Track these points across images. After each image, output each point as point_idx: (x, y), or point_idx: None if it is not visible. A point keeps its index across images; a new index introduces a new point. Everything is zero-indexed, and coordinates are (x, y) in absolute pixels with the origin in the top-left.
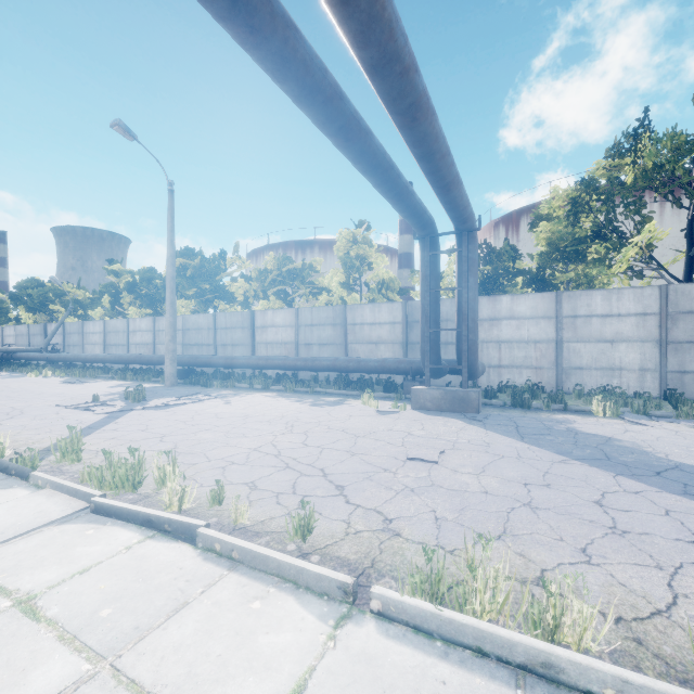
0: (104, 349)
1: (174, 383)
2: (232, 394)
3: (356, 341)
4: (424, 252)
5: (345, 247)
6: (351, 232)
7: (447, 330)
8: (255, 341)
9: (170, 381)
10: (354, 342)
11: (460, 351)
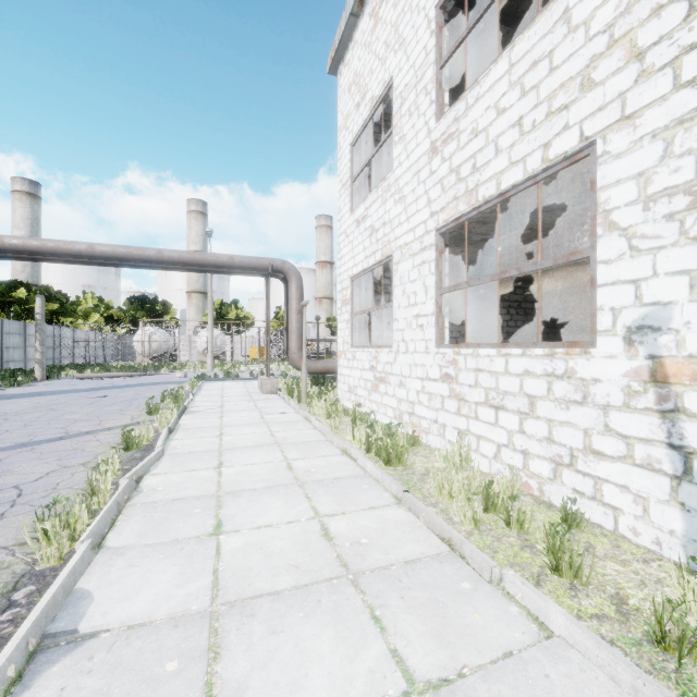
0: None
1: None
2: None
3: None
4: None
5: None
6: None
7: None
8: None
9: None
10: None
11: None
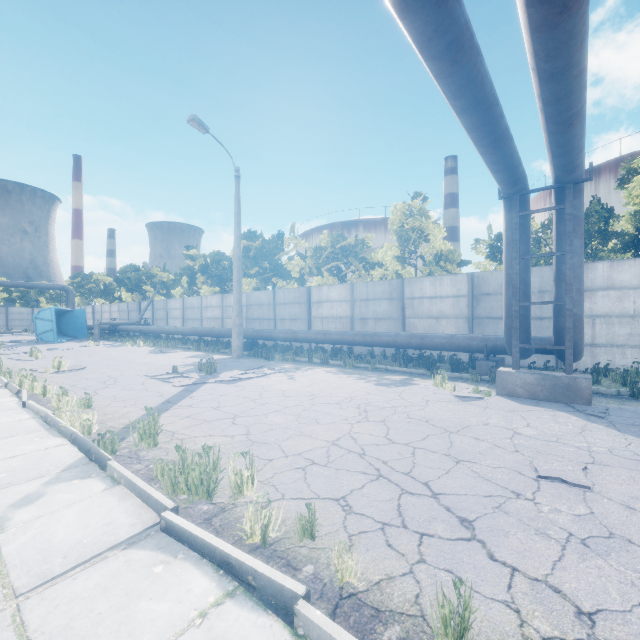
0: (183, 323)
1: (240, 355)
2: (293, 368)
3: (414, 315)
4: (510, 213)
5: (399, 221)
6: (407, 204)
7: (543, 303)
8: (311, 315)
9: (237, 353)
10: (412, 316)
11: (559, 329)
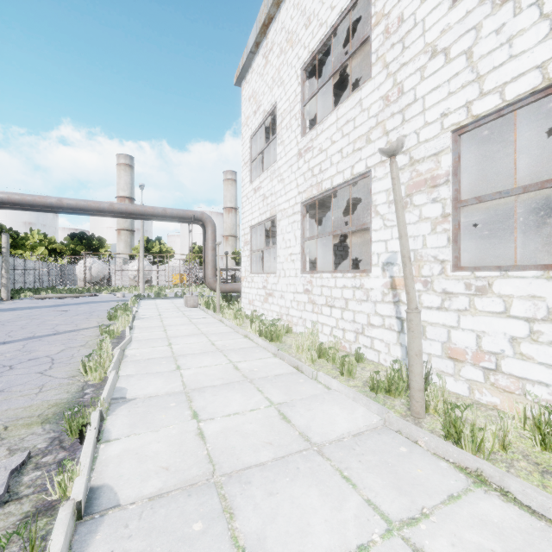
0: None
1: None
2: None
3: None
4: None
5: None
6: None
7: None
8: None
9: None
10: None
11: None
